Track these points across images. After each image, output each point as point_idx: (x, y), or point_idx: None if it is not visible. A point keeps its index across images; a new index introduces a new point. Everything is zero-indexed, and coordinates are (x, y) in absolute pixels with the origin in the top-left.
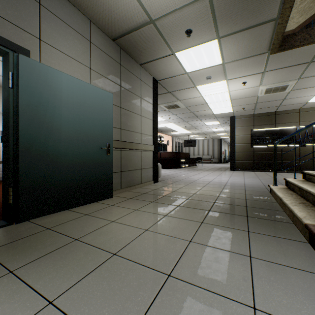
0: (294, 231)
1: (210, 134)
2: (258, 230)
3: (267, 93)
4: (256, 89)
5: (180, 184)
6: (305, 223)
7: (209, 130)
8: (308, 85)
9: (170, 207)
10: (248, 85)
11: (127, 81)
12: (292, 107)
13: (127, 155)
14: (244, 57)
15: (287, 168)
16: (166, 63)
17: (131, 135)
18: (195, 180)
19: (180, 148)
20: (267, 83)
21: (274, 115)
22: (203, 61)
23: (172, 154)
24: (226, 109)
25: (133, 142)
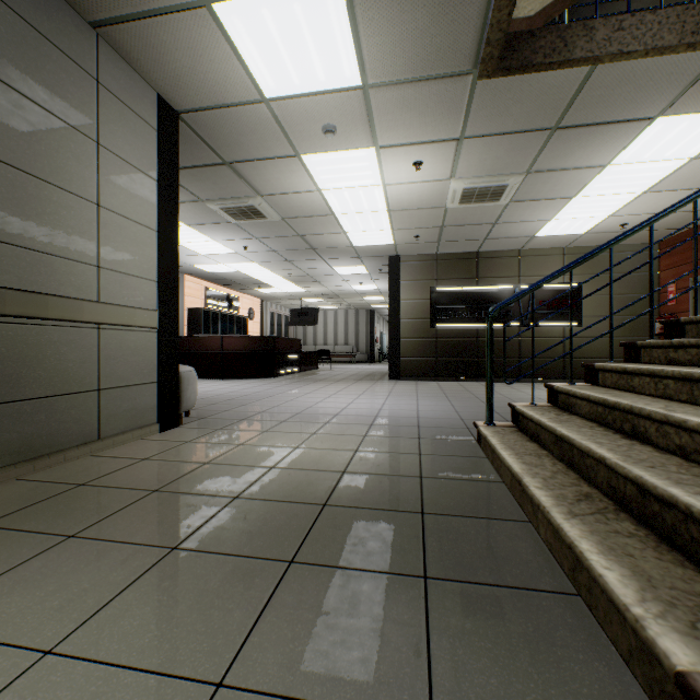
0: (602, 656)
1: (351, 297)
2: (472, 692)
3: (464, 202)
4: (443, 189)
5: (247, 431)
6: (681, 668)
7: (348, 288)
8: (541, 194)
9: (126, 570)
10: (426, 174)
11: (14, 56)
12: (508, 245)
13: (18, 340)
14: (418, 76)
15: (499, 372)
16: (189, 43)
17: (43, 267)
18: (298, 413)
19: (283, 329)
20: (466, 175)
21: (475, 260)
22: (307, 64)
23: (254, 341)
24: (379, 236)
25: (52, 293)
